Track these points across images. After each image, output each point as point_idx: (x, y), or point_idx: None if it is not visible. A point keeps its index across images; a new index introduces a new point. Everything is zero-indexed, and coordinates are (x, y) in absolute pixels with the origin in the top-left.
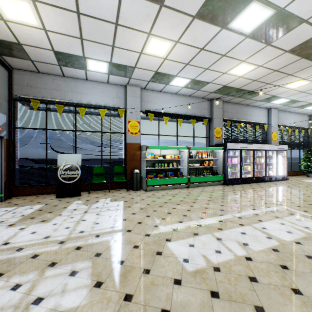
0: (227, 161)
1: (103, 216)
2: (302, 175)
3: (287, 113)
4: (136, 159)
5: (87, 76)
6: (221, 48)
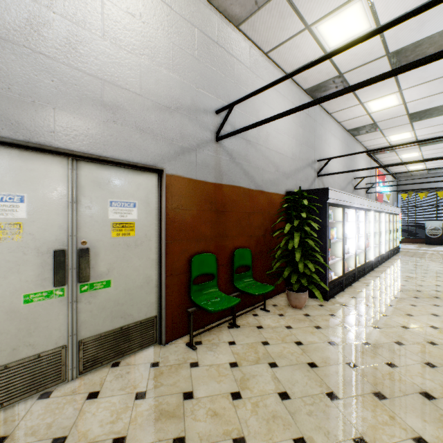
0: None
1: None
2: None
3: None
4: None
5: None
6: None
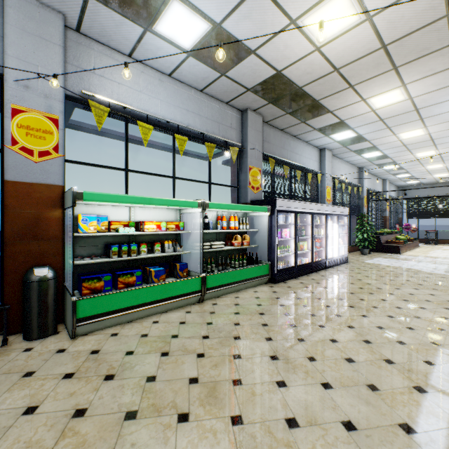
0: (277, 235)
1: None
2: (353, 252)
3: (339, 161)
4: (44, 233)
5: None
6: None
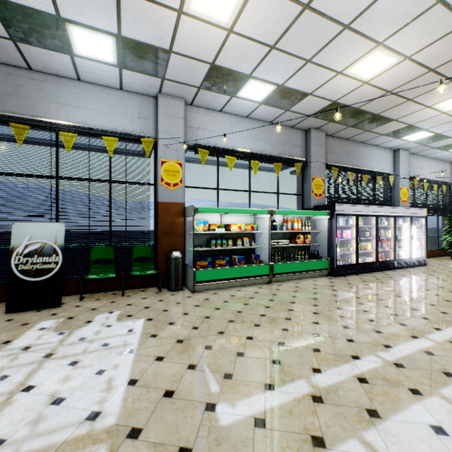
0: (336, 235)
1: (83, 369)
2: (442, 256)
3: (421, 159)
4: (175, 231)
5: (78, 70)
6: (344, 4)
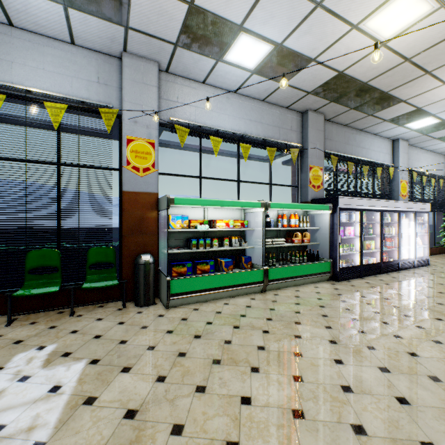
0: (339, 233)
1: None
2: (438, 254)
3: (419, 151)
4: (146, 229)
5: (5, 7)
6: None
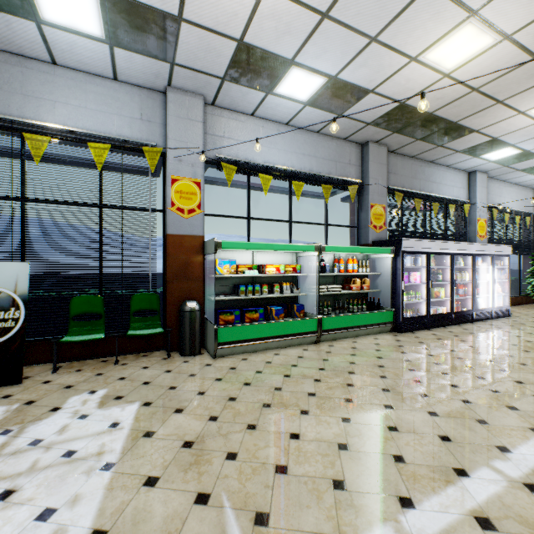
0: (403, 279)
1: (17, 509)
2: (525, 304)
3: (500, 184)
4: (191, 274)
5: (50, 48)
6: None
